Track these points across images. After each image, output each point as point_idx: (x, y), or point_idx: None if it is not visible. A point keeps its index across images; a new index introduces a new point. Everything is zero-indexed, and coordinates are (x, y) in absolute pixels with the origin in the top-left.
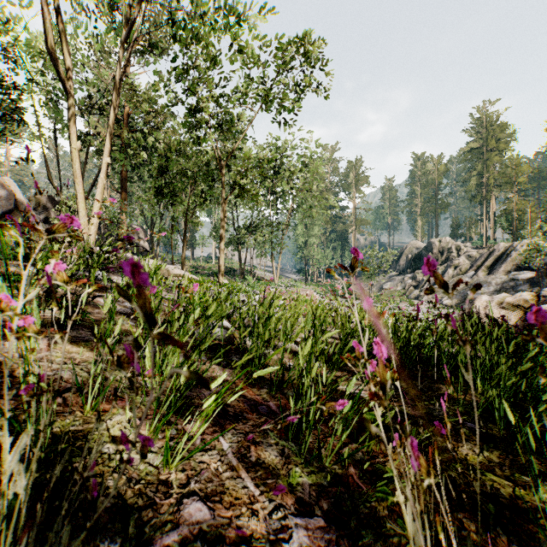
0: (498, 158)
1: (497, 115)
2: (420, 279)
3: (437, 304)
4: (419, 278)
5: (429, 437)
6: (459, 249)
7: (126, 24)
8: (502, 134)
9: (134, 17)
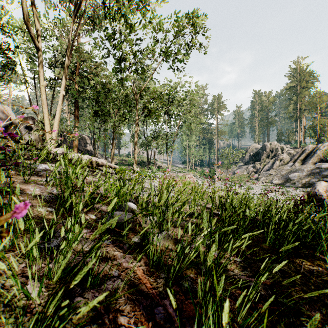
0: (307, 92)
1: (306, 66)
2: (258, 167)
3: (269, 183)
4: (257, 167)
5: None
6: (282, 149)
7: (75, 7)
8: (309, 78)
9: (79, 2)
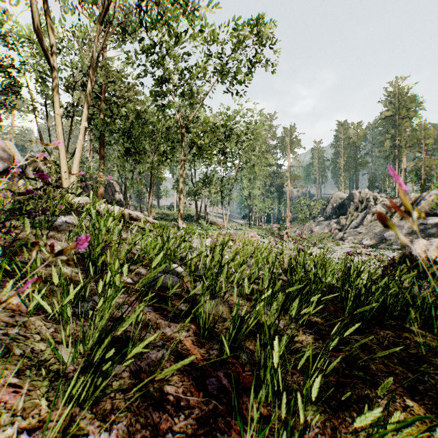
0: (408, 124)
1: (408, 89)
2: (343, 223)
3: (358, 244)
4: (342, 222)
5: (432, 436)
6: (376, 198)
7: (101, 10)
8: (411, 104)
9: (107, 4)
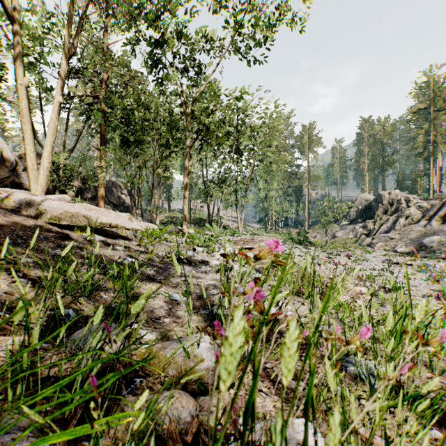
0: (445, 117)
1: (444, 78)
2: (370, 227)
3: (390, 251)
4: (370, 227)
5: None
6: (408, 200)
7: None
8: None
9: None
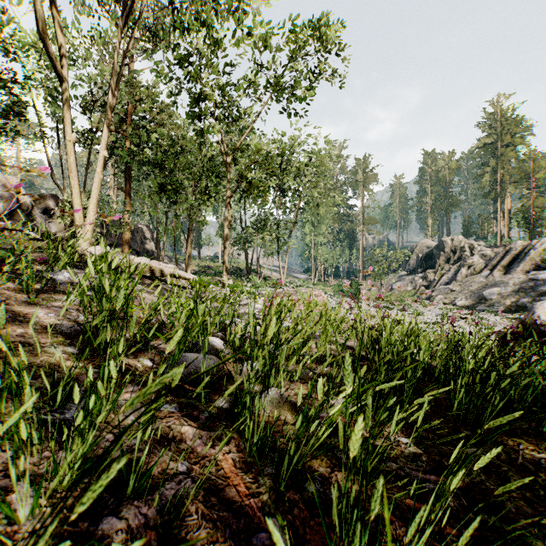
0: (513, 153)
1: (512, 109)
2: (431, 278)
3: (450, 305)
4: (430, 277)
5: None
6: (472, 247)
7: (124, 9)
8: (517, 129)
9: (132, 1)
